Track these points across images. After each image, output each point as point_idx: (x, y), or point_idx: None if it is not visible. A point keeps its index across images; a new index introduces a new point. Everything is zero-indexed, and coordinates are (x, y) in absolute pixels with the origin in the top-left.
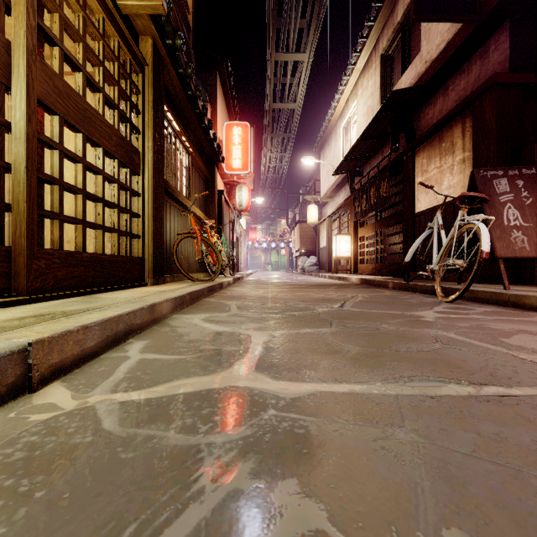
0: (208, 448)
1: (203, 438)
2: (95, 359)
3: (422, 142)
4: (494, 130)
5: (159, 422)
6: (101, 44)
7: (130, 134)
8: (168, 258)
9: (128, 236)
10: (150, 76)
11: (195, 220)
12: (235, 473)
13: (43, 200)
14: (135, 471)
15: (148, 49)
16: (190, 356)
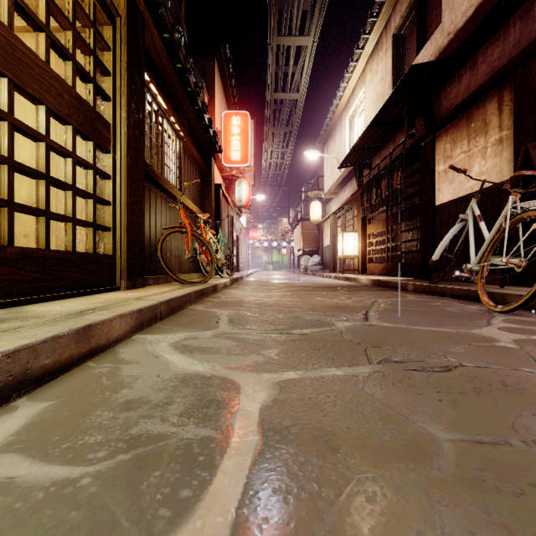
0: None
1: None
2: None
3: (445, 124)
4: None
5: None
6: None
7: (94, 98)
8: (152, 257)
9: (91, 227)
10: (123, 31)
11: (189, 214)
12: None
13: None
14: None
15: None
16: (95, 467)
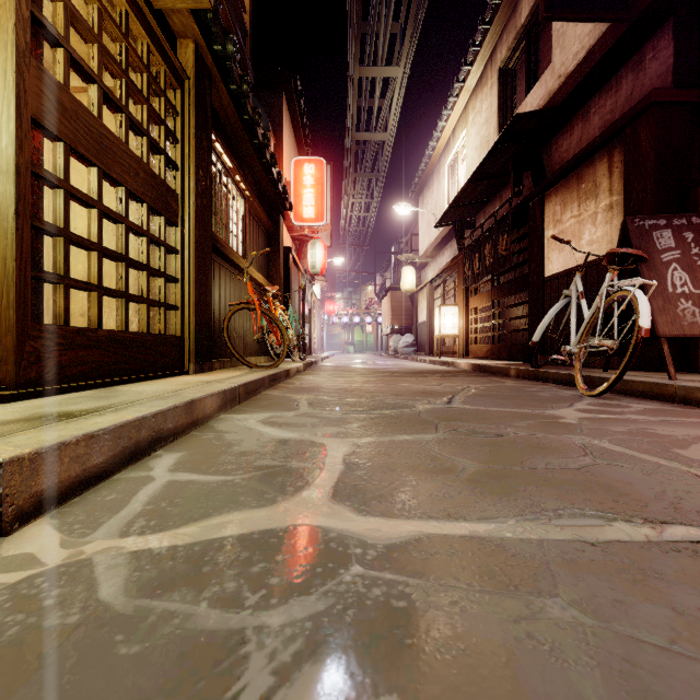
0: (257, 636)
1: (250, 617)
2: (104, 481)
3: (554, 182)
4: (653, 165)
5: (186, 588)
6: (123, 48)
7: (164, 170)
8: (216, 337)
9: (162, 307)
10: (192, 93)
11: (254, 286)
12: (298, 685)
13: (41, 258)
14: (138, 682)
15: (189, 57)
16: (240, 476)
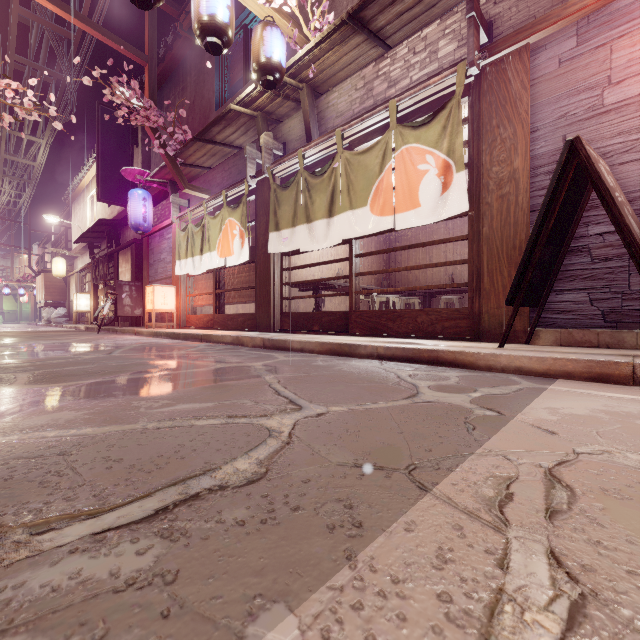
0: None
1: None
2: None
3: (120, 250)
4: (135, 262)
5: None
6: None
7: None
8: None
9: None
10: None
11: None
12: None
13: None
14: None
15: None
16: None
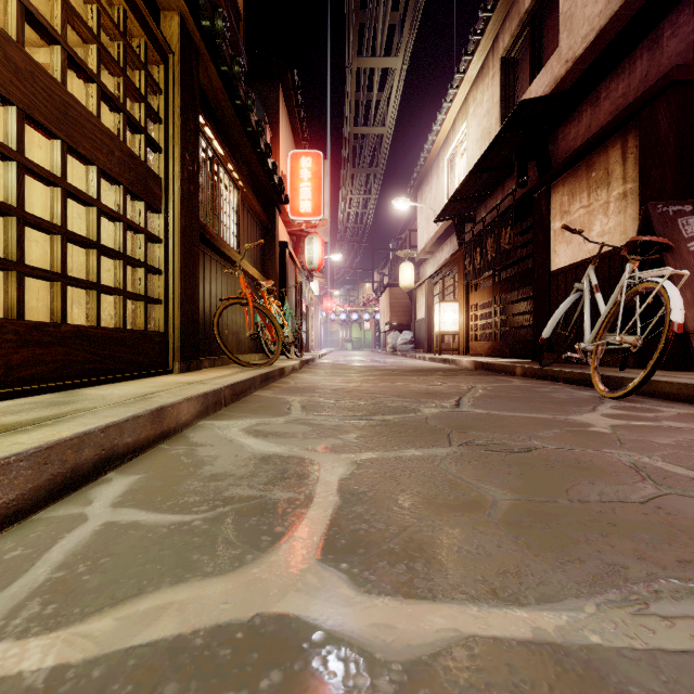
0: None
1: None
2: (18, 524)
3: (562, 172)
4: (673, 149)
5: None
6: (94, 10)
7: (145, 151)
8: (207, 334)
9: (142, 300)
10: (177, 70)
11: (248, 281)
12: None
13: None
14: None
15: (173, 31)
16: (202, 515)
